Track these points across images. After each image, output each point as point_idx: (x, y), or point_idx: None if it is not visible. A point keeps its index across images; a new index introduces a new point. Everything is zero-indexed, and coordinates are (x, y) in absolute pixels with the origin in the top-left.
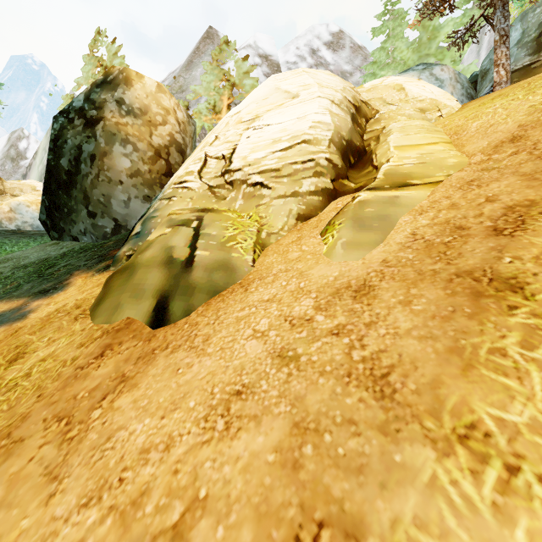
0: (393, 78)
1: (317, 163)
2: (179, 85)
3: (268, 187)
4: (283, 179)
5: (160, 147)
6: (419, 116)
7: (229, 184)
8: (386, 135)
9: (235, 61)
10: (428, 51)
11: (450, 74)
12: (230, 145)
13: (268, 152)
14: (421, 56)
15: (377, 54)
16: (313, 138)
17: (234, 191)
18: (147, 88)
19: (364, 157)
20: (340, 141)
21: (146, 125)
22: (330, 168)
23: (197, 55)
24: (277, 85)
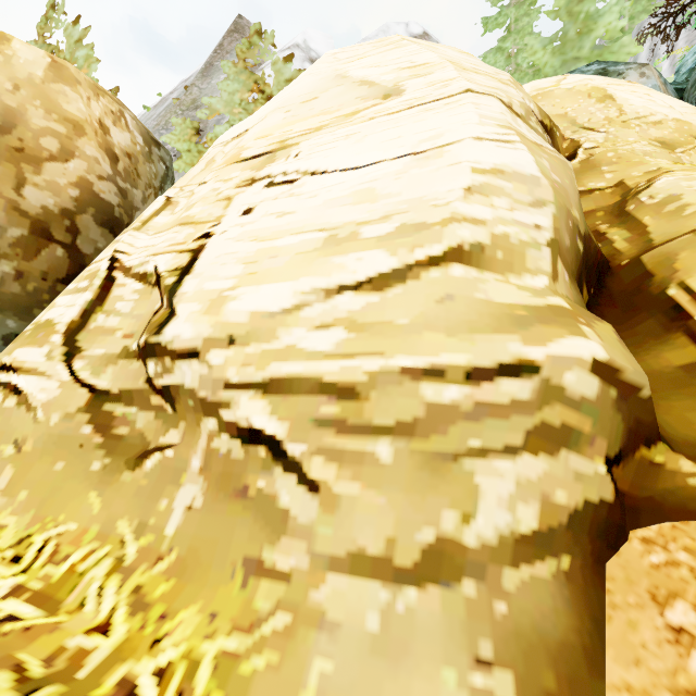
0: (579, 76)
1: (548, 388)
2: (191, 99)
3: (301, 474)
4: (372, 439)
5: (47, 215)
6: (667, 157)
7: (162, 394)
8: (668, 211)
9: (273, 62)
10: (577, 52)
11: (657, 81)
12: (189, 234)
13: (305, 286)
14: (566, 60)
15: (491, 58)
16: (492, 237)
17: (176, 428)
18: (19, 67)
19: (609, 281)
20: (574, 244)
21: (4, 159)
22: (608, 408)
23: (220, 55)
24: (339, 68)
